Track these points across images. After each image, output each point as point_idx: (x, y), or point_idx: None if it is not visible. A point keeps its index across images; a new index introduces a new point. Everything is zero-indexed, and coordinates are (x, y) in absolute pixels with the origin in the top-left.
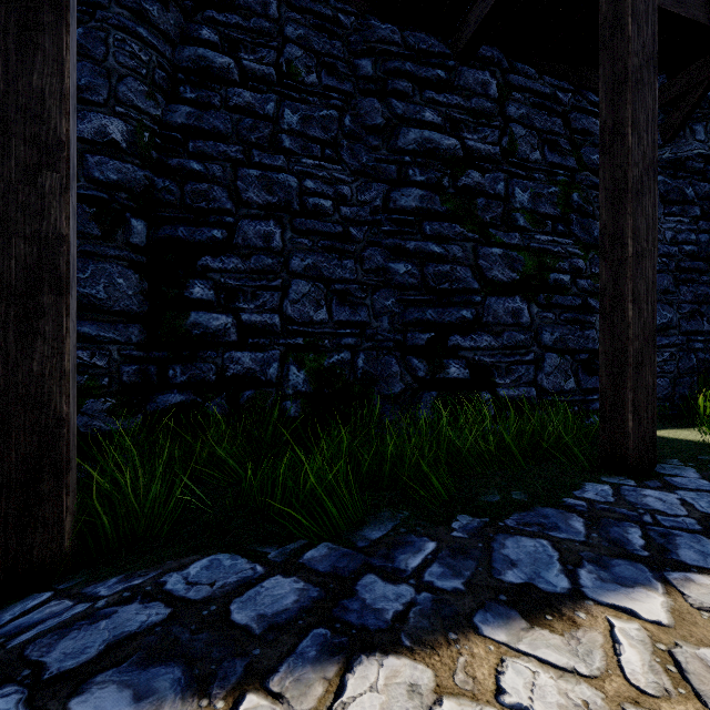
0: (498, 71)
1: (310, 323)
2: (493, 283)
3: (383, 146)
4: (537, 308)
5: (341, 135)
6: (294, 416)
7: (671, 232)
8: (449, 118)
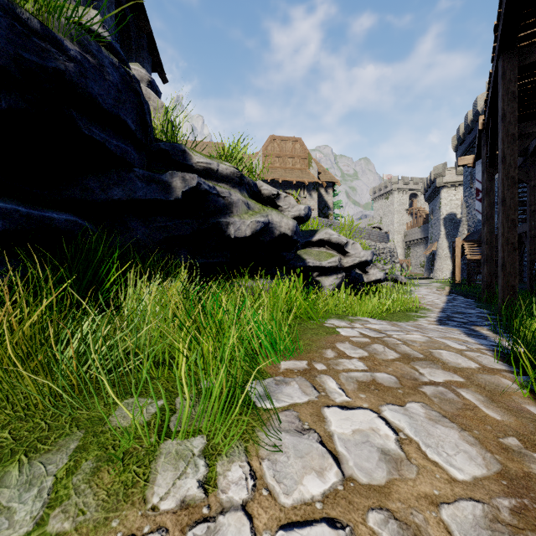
0: None
1: None
2: None
3: None
4: None
5: None
6: None
7: None
8: None
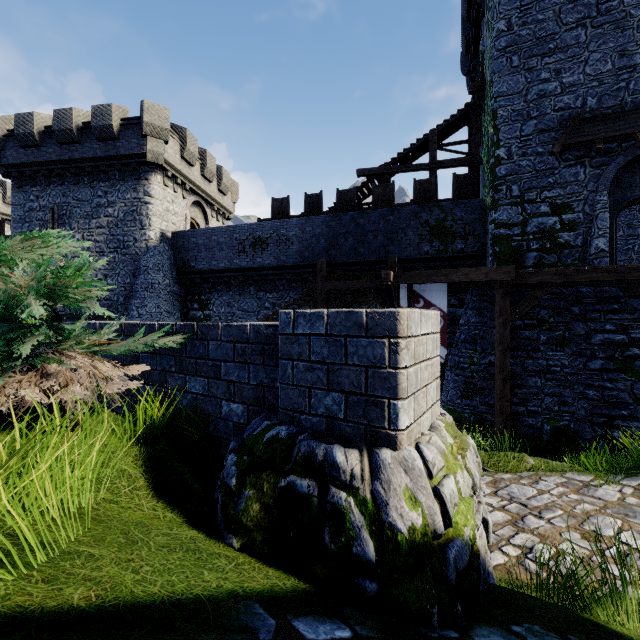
0: None
1: (551, 410)
2: None
3: (583, 342)
4: None
5: (563, 340)
6: (546, 439)
7: None
8: (620, 324)
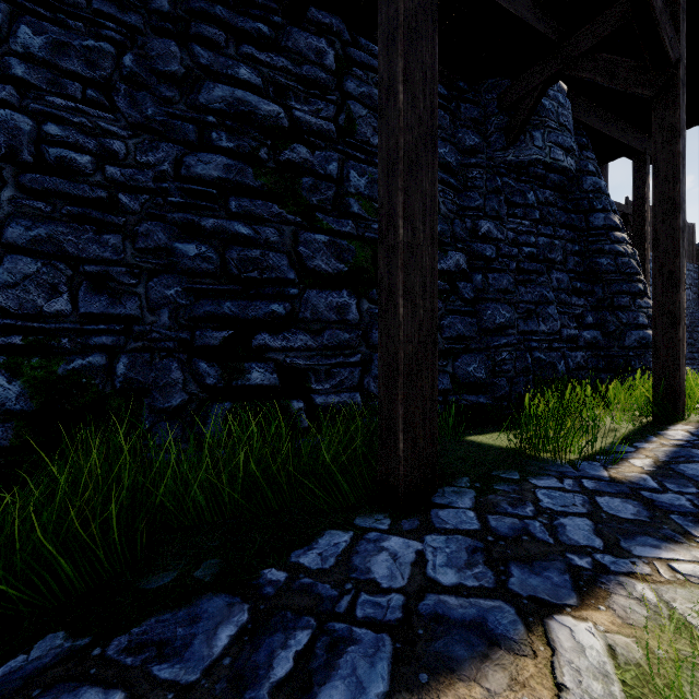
0: (338, 42)
1: (39, 315)
2: (315, 274)
3: (181, 100)
4: (368, 304)
5: (117, 77)
6: None
7: (513, 233)
8: (274, 81)
